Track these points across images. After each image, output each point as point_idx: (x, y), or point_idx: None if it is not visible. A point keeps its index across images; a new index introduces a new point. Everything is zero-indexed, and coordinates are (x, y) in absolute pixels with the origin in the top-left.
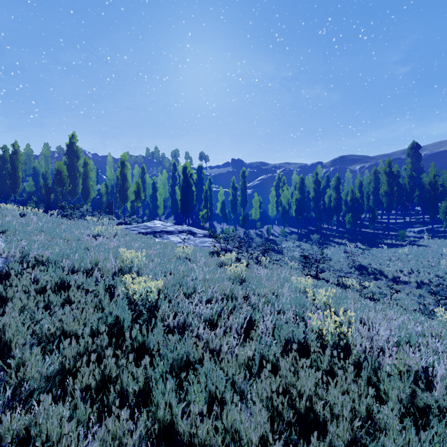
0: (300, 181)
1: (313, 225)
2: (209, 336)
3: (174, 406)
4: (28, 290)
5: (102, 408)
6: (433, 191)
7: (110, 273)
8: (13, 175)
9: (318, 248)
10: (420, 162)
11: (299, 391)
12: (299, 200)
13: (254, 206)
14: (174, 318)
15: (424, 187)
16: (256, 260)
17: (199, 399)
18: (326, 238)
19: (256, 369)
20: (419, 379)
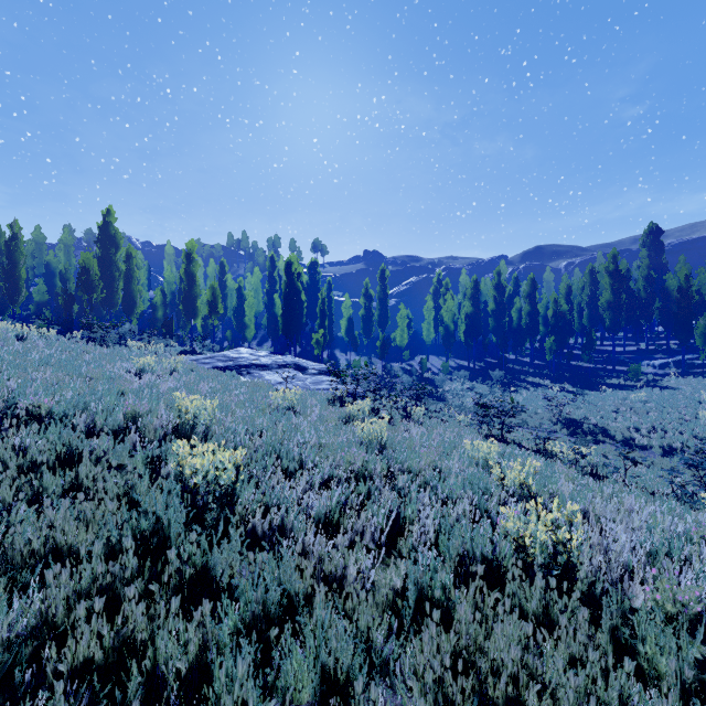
0: (473, 286)
1: (494, 356)
2: (325, 551)
3: (254, 703)
4: (7, 468)
5: (113, 705)
6: (684, 300)
7: (158, 435)
8: (11, 275)
9: (502, 392)
10: (663, 255)
11: (491, 659)
12: (471, 315)
13: (400, 325)
14: (264, 516)
15: (670, 295)
16: (404, 412)
17: (303, 682)
18: (514, 376)
19: (410, 614)
20: (696, 624)
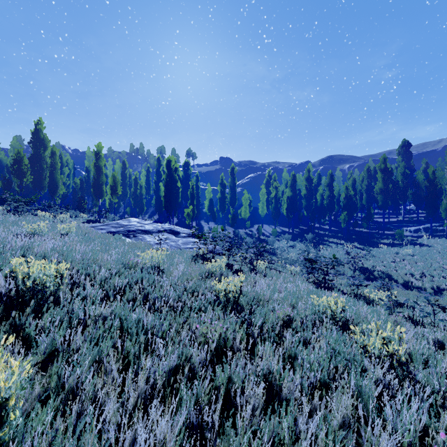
0: (292, 178)
1: (305, 225)
2: None
3: None
4: None
5: None
6: (432, 187)
7: None
8: None
9: (314, 248)
10: (411, 160)
11: None
12: (290, 197)
13: (244, 204)
14: None
15: (419, 185)
16: (250, 265)
17: None
18: (320, 238)
19: None
20: None
